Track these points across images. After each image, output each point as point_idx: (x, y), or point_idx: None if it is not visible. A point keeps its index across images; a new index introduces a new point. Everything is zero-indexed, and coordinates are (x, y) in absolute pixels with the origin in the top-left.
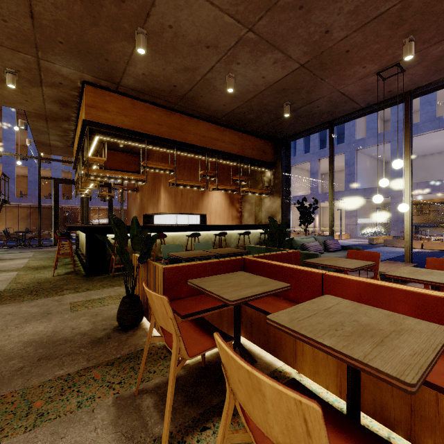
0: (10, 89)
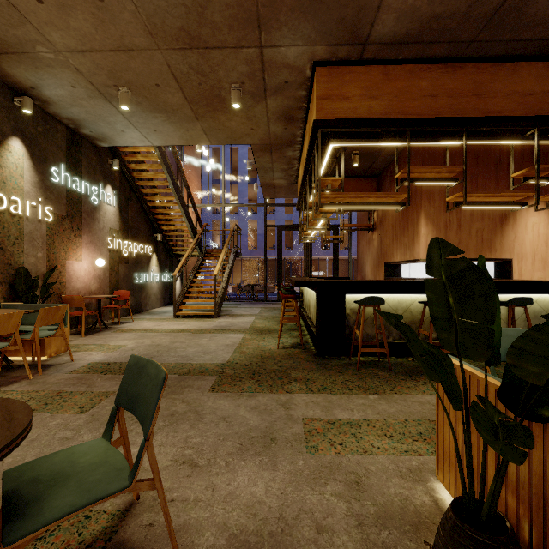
0: (237, 118)
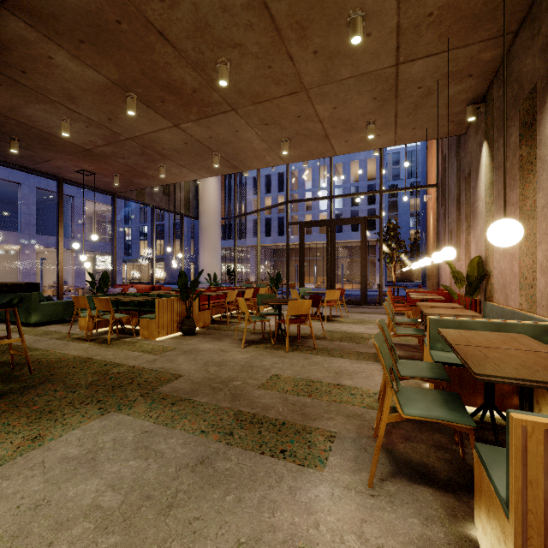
0: None
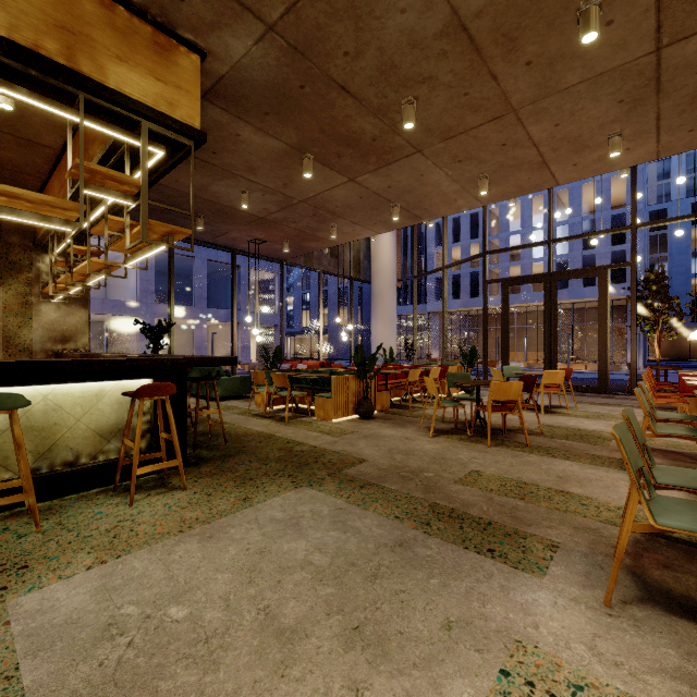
0: None
